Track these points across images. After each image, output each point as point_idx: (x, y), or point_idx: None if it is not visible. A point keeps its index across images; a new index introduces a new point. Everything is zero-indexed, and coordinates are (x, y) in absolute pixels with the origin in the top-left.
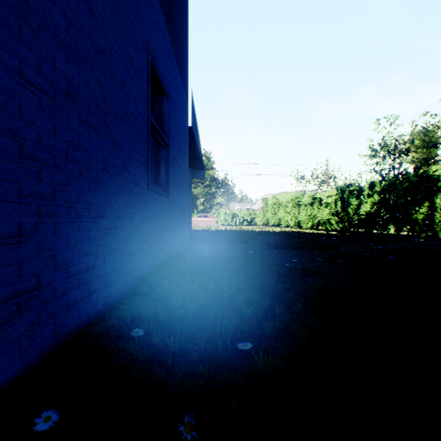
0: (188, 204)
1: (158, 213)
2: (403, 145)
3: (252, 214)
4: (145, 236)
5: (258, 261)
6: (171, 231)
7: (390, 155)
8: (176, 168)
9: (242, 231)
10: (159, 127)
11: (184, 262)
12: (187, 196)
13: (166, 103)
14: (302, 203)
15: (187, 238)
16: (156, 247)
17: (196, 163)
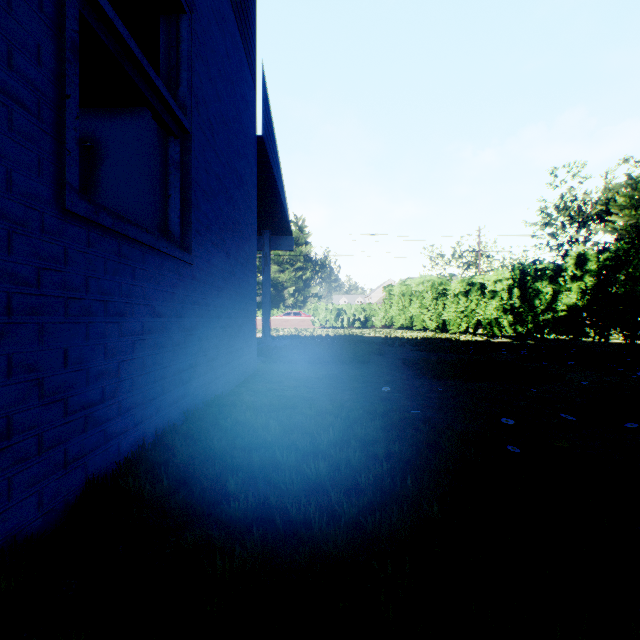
0: (255, 289)
1: (135, 298)
2: (592, 208)
3: (368, 310)
4: (44, 376)
5: (419, 427)
6: (202, 345)
7: (572, 222)
8: (217, 201)
9: (355, 338)
10: (167, 88)
11: (224, 427)
12: (252, 271)
13: (181, 23)
14: (451, 292)
15: (252, 354)
16: (123, 399)
17: (276, 222)
